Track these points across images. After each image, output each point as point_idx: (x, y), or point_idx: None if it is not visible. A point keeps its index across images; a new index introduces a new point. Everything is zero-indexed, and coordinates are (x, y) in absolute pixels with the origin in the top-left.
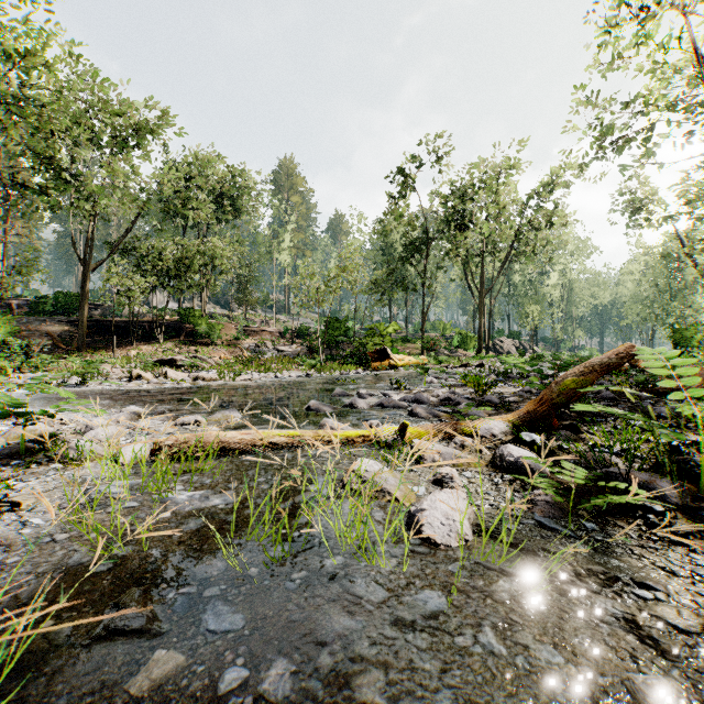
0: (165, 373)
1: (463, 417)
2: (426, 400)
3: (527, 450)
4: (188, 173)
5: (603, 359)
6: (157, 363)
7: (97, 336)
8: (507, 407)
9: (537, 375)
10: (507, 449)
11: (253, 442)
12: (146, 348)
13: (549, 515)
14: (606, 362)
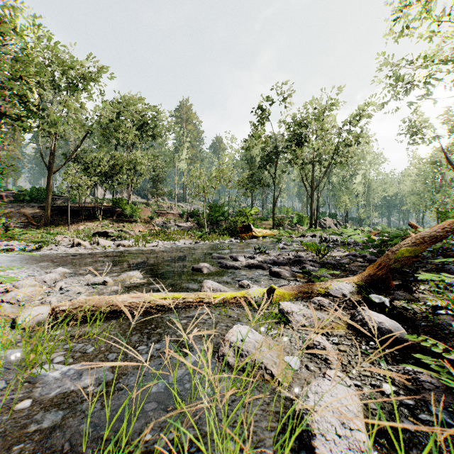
0: (97, 241)
1: (317, 279)
2: (282, 263)
3: (378, 311)
4: (118, 108)
5: (431, 232)
6: (95, 234)
7: (58, 216)
8: (344, 268)
9: (354, 243)
10: (367, 313)
11: (143, 303)
12: (90, 224)
13: (444, 405)
14: (431, 235)
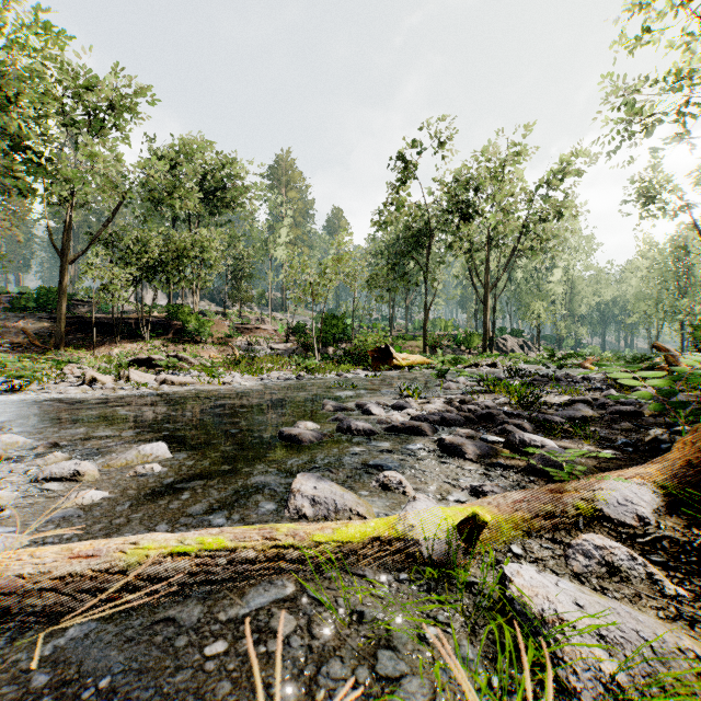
0: (128, 375)
1: (565, 474)
2: (457, 420)
3: None
4: (175, 159)
5: None
6: (133, 363)
7: (79, 333)
8: (588, 434)
9: (566, 377)
10: None
11: (122, 560)
12: (131, 346)
13: None
14: None
